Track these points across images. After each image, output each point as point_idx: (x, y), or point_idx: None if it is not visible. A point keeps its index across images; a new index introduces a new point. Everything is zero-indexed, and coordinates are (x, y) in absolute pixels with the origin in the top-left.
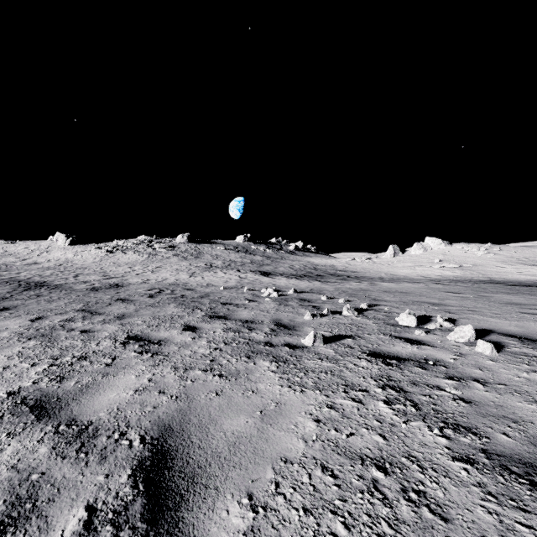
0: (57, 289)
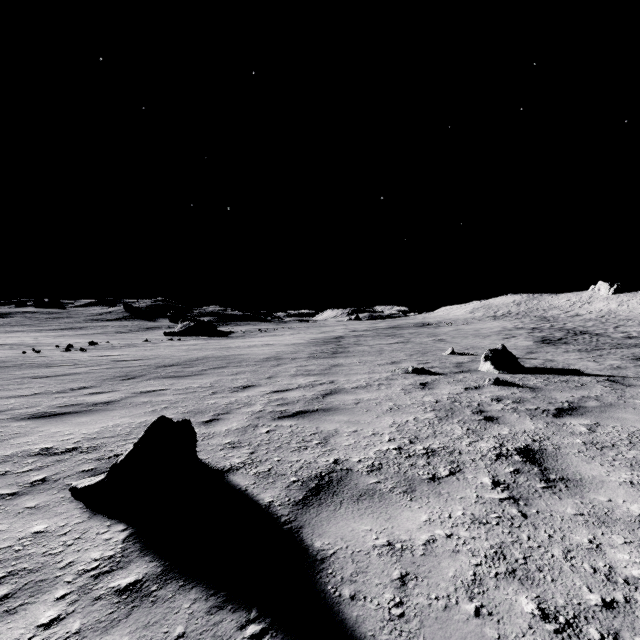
0: (596, 336)
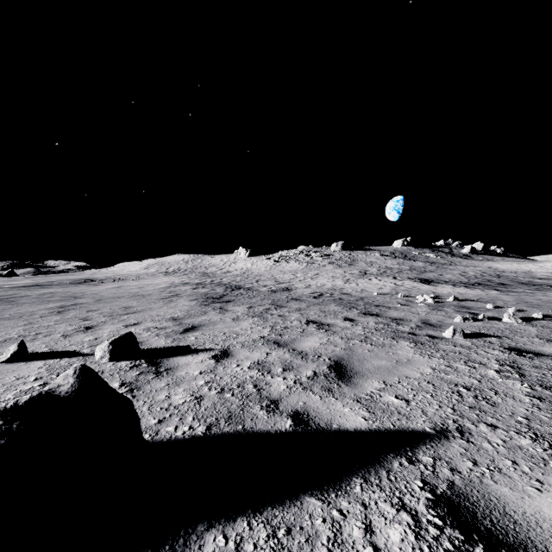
0: (250, 291)
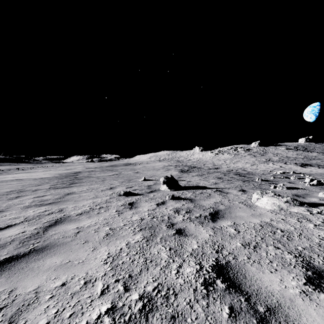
0: (199, 168)
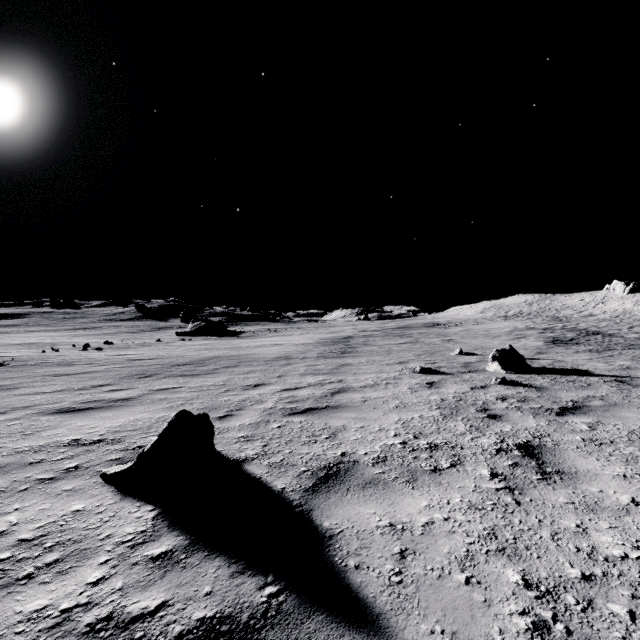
0: (609, 336)
